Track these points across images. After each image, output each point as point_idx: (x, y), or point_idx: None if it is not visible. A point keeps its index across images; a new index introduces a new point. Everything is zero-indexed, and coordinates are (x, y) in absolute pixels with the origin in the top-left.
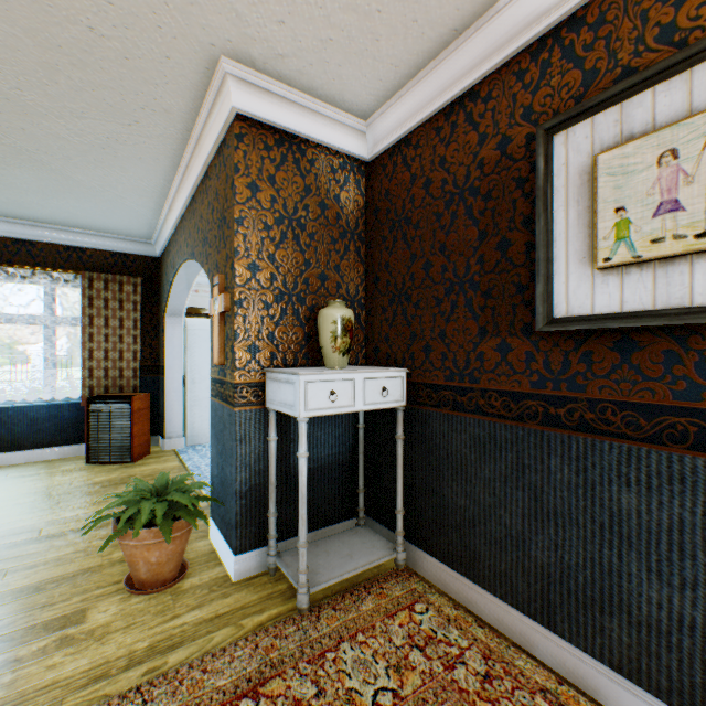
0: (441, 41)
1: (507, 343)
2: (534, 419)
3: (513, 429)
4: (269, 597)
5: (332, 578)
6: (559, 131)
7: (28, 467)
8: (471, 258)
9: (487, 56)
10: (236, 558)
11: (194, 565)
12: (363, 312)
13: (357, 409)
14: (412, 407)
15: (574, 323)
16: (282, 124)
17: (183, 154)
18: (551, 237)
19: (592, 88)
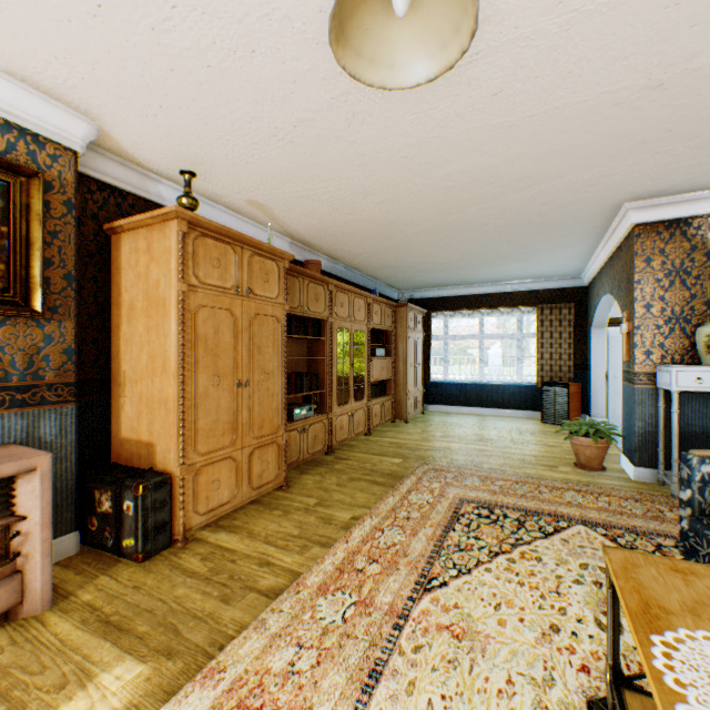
0: None
1: None
2: None
3: None
4: (654, 490)
5: None
6: None
7: (509, 418)
8: None
9: None
10: (634, 468)
11: (609, 470)
12: None
13: None
14: None
15: None
16: (667, 217)
17: (603, 236)
18: None
19: None
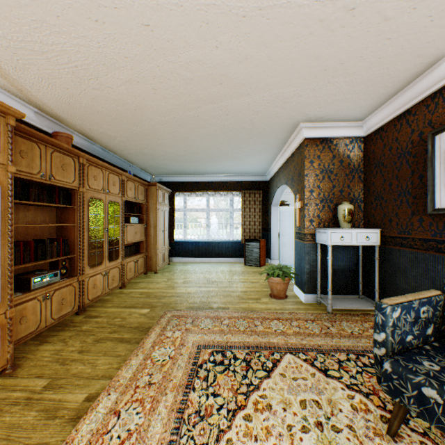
0: (390, 96)
1: (421, 218)
2: (431, 250)
3: (423, 254)
4: (317, 309)
5: (341, 306)
6: (437, 135)
7: (226, 263)
8: (407, 182)
9: (411, 99)
10: (304, 295)
11: (289, 296)
12: (362, 204)
13: (353, 244)
14: (383, 246)
15: (440, 211)
16: (322, 136)
17: (283, 147)
18: (433, 176)
19: None
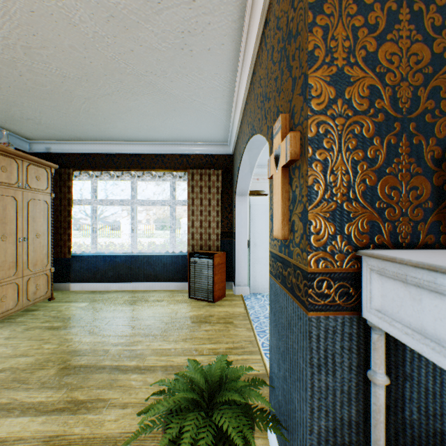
0: None
1: None
2: None
3: None
4: None
5: None
6: None
7: (160, 293)
8: None
9: None
10: None
11: None
12: None
13: None
14: None
15: None
16: None
17: (242, 25)
18: None
19: None
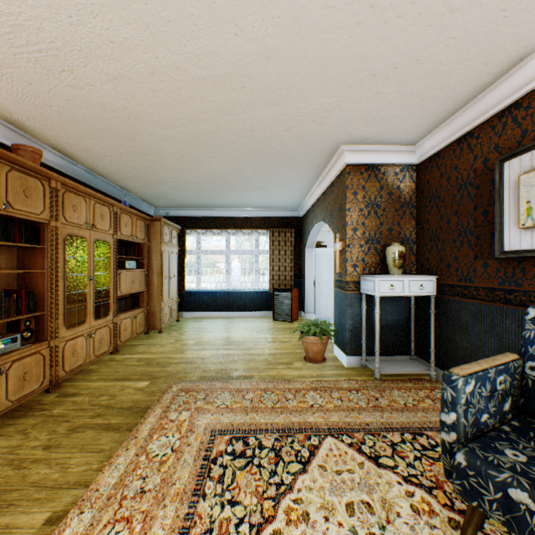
0: (449, 114)
1: (486, 263)
2: (498, 301)
3: (489, 306)
4: (362, 374)
5: (391, 371)
6: (505, 161)
7: (250, 318)
8: (469, 219)
9: (475, 118)
10: (347, 357)
11: (328, 359)
12: (414, 246)
13: (405, 294)
14: (439, 296)
15: (510, 254)
16: (368, 162)
17: (320, 175)
18: (502, 212)
19: (524, 139)
